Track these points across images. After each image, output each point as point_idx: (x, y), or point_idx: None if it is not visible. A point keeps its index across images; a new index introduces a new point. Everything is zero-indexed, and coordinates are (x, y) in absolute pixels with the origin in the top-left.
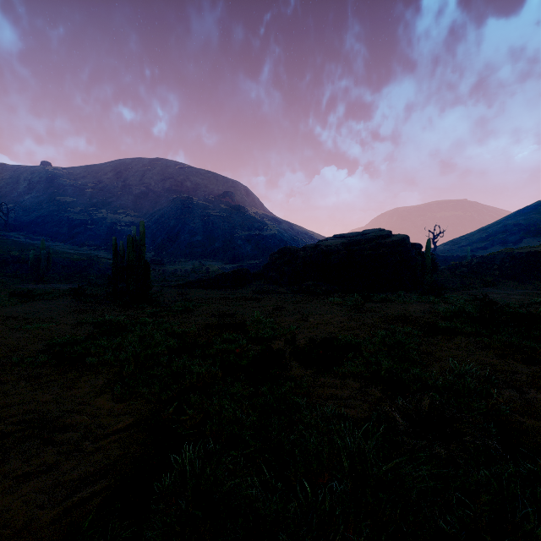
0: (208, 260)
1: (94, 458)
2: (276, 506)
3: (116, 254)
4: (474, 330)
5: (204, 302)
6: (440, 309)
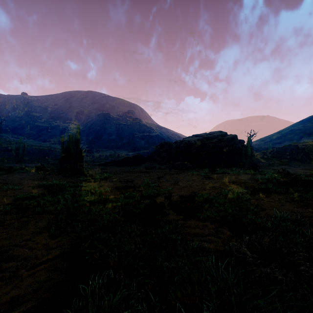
0: (119, 150)
1: (25, 283)
2: None
3: (63, 145)
4: (282, 190)
5: (116, 173)
6: (259, 178)
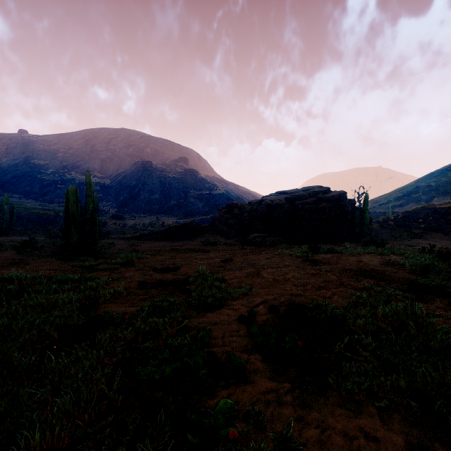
0: (164, 216)
1: None
2: None
3: (68, 207)
4: None
5: (152, 253)
6: (407, 262)
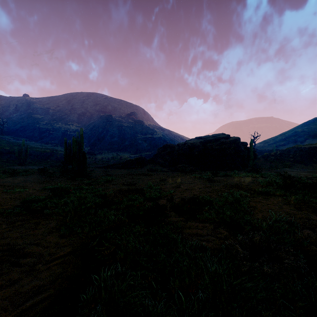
0: (121, 152)
1: (43, 275)
2: (161, 309)
3: (66, 148)
4: (281, 193)
5: (119, 176)
6: (260, 180)
